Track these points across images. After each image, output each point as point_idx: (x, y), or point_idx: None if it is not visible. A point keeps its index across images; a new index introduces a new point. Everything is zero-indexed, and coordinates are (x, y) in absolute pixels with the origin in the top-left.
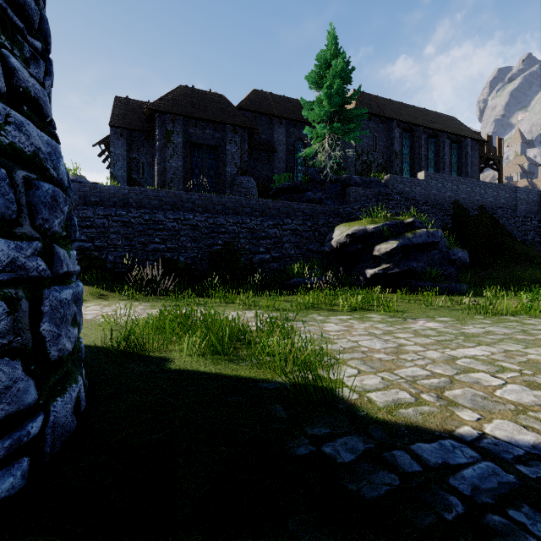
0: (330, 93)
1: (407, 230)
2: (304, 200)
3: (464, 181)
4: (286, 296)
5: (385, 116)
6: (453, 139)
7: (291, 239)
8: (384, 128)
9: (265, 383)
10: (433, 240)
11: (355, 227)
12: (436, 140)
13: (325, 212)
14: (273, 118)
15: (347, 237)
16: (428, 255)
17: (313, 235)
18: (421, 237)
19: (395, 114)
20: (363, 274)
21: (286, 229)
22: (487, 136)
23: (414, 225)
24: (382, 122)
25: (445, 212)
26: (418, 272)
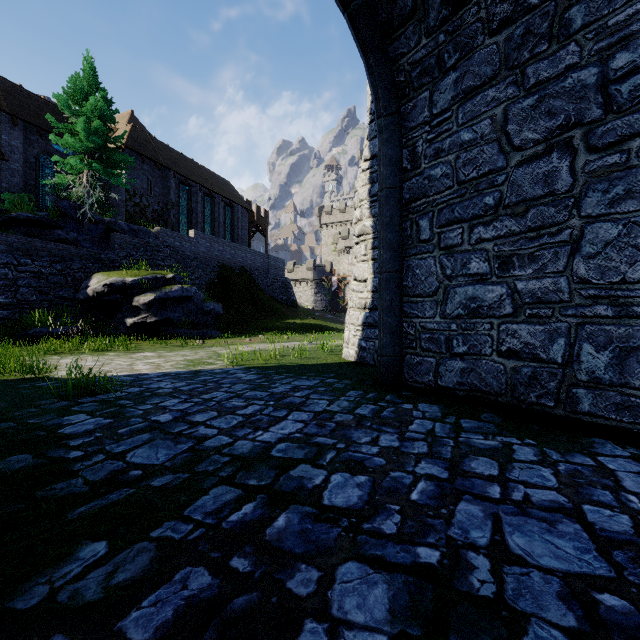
0: (89, 128)
1: (168, 284)
2: (53, 238)
3: (229, 244)
4: (22, 345)
5: (161, 163)
6: (227, 202)
7: (31, 283)
8: (160, 175)
9: (3, 380)
10: (187, 295)
11: (114, 278)
12: (212, 200)
13: (82, 256)
14: (1, 112)
15: (106, 287)
16: (183, 307)
17: (64, 280)
18: (177, 292)
19: (172, 164)
20: (124, 323)
21: (23, 271)
22: (257, 206)
23: (175, 280)
24: (158, 168)
25: (213, 269)
26: (175, 321)
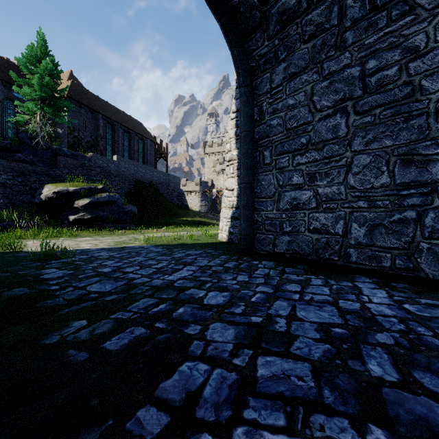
0: (42, 82)
1: (99, 192)
2: (15, 159)
3: (141, 166)
4: None
5: (93, 108)
6: (140, 137)
7: None
8: (92, 117)
9: None
10: (113, 200)
11: (60, 188)
12: (129, 135)
13: (36, 172)
14: None
15: (54, 194)
16: (110, 208)
17: (24, 189)
18: (105, 198)
19: (101, 109)
20: (68, 219)
21: None
22: (160, 140)
23: (104, 190)
24: (91, 112)
25: (130, 183)
26: (104, 218)
